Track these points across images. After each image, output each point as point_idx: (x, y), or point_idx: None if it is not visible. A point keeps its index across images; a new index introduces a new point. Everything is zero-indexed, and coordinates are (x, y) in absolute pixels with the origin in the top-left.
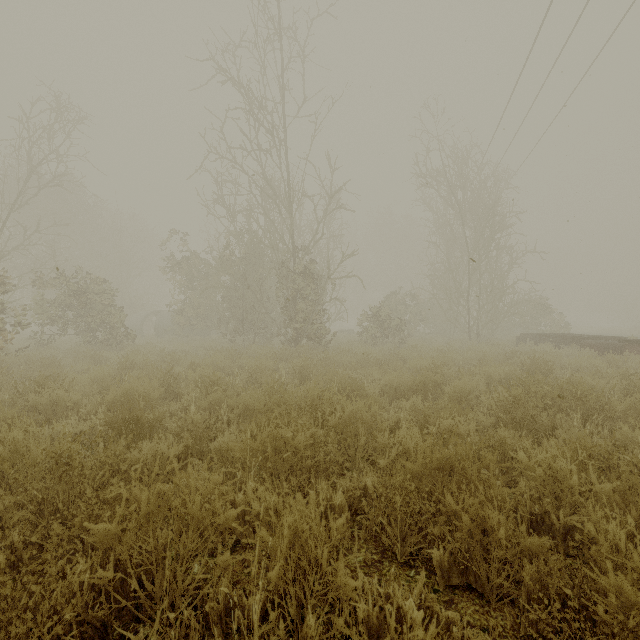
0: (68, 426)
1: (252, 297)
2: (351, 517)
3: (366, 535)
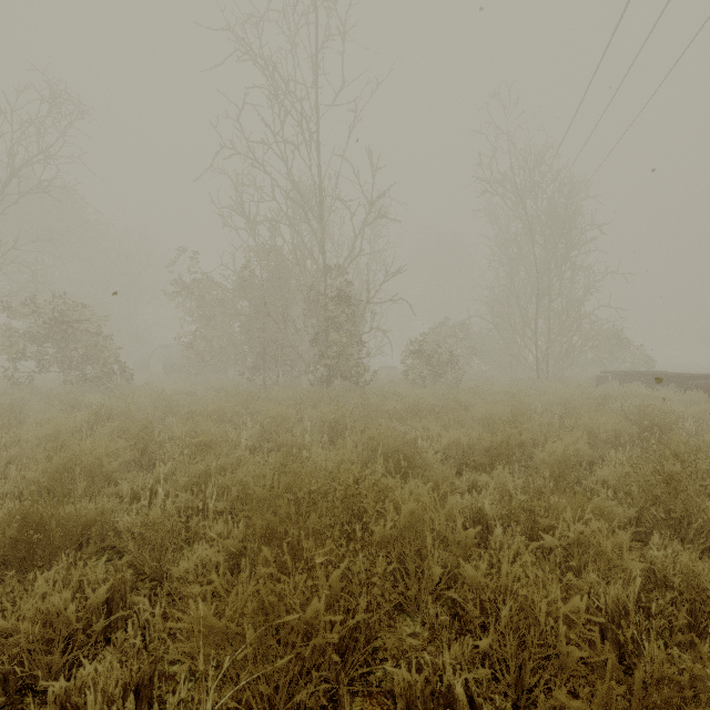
0: None
1: (274, 327)
2: None
3: None
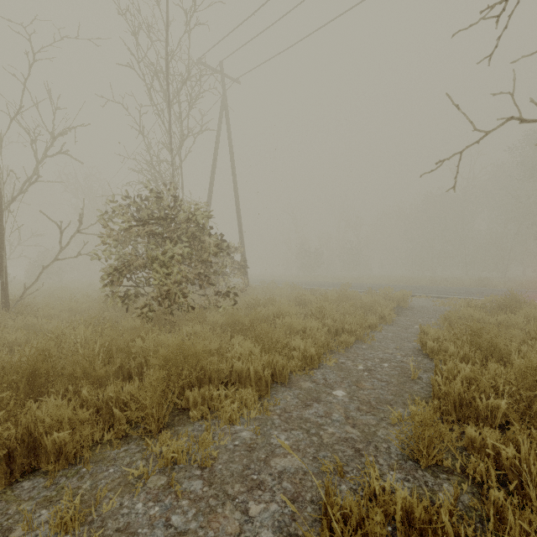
0: None
1: None
2: None
3: None
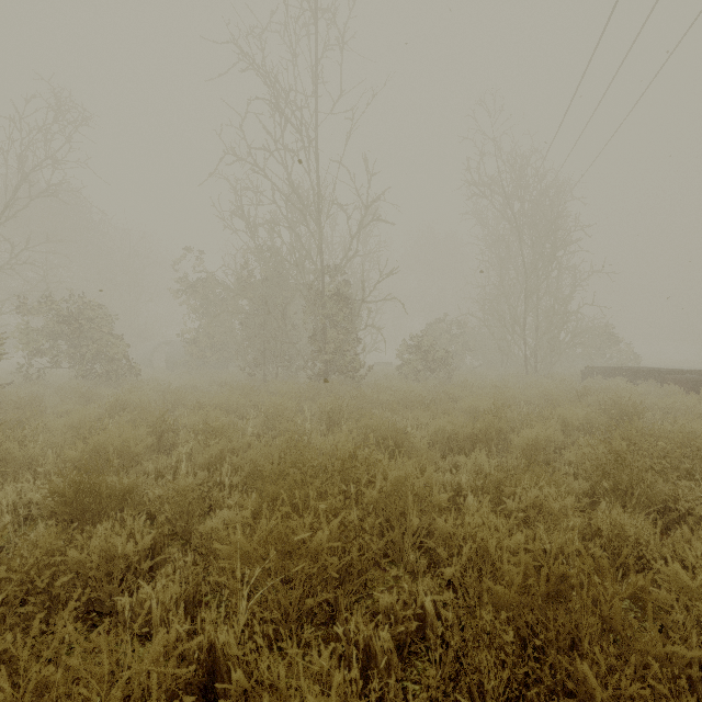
0: (12, 494)
1: (274, 324)
2: (402, 662)
3: (427, 700)
